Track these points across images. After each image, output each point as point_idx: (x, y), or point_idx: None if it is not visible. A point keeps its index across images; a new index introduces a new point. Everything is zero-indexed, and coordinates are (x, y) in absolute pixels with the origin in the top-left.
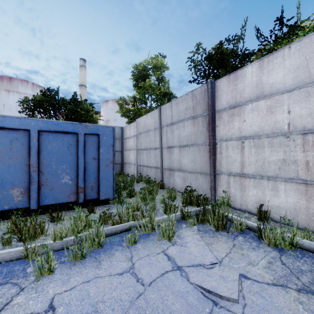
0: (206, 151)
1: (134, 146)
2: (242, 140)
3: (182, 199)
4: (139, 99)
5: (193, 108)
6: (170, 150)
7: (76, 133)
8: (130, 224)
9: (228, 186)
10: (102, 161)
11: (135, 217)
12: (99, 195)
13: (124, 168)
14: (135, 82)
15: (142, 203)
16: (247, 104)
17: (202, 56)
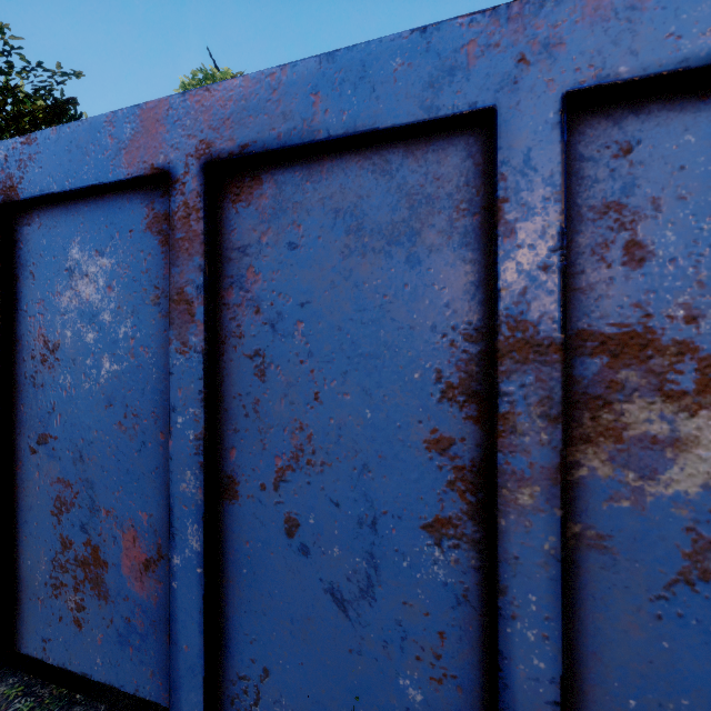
0: None
1: None
2: None
3: None
4: None
5: None
6: None
7: None
8: None
9: None
10: None
11: None
12: None
13: None
14: None
15: None
16: None
17: (41, 82)
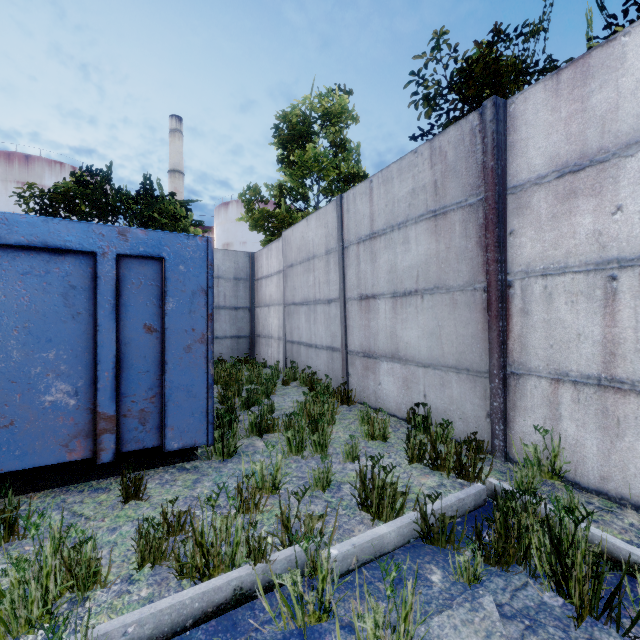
0: (477, 308)
1: (279, 296)
2: (609, 270)
3: (410, 449)
4: (291, 189)
5: (433, 187)
6: (367, 306)
7: (92, 254)
8: (236, 581)
9: (554, 415)
10: (173, 336)
11: (258, 547)
12: (165, 437)
13: (256, 346)
14: (282, 150)
15: (290, 456)
16: (630, 154)
17: (446, 68)
